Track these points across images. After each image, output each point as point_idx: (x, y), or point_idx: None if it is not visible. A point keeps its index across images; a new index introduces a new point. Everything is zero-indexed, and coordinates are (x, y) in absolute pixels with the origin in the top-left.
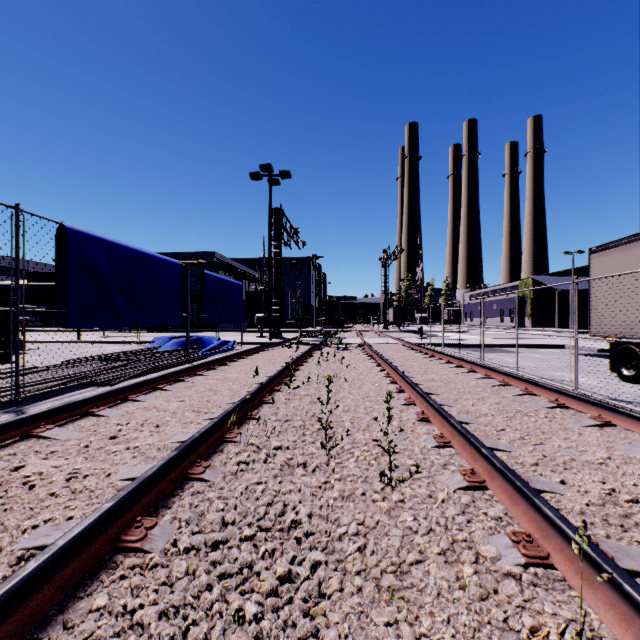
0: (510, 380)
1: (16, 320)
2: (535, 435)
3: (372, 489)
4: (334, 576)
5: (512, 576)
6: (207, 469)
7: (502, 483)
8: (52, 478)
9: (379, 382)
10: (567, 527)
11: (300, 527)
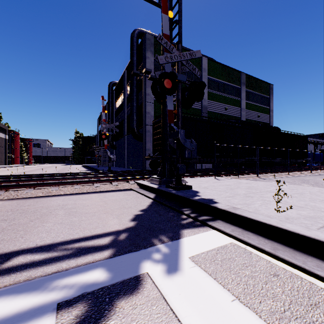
0: None
1: None
2: None
3: None
4: None
5: None
6: None
7: None
8: None
9: None
10: None
11: None
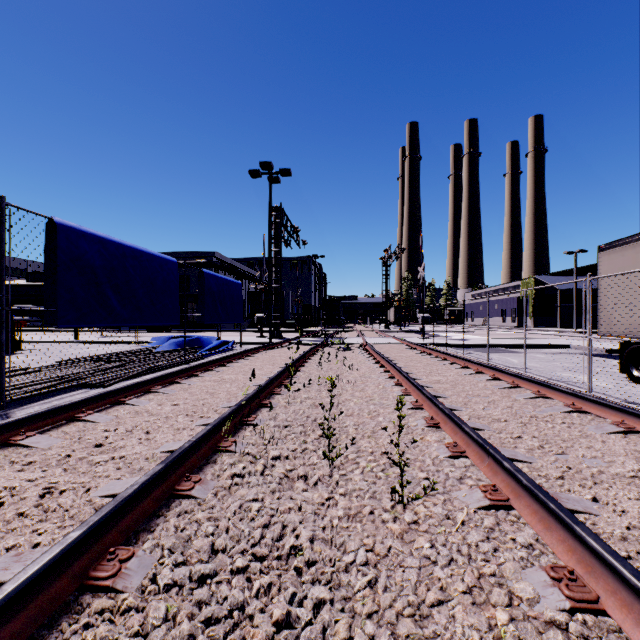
0: (520, 382)
1: (1, 319)
2: (555, 443)
3: (381, 507)
4: (341, 620)
5: (556, 625)
6: (197, 484)
7: (530, 503)
8: (24, 494)
9: (383, 384)
10: (622, 565)
11: (301, 555)
